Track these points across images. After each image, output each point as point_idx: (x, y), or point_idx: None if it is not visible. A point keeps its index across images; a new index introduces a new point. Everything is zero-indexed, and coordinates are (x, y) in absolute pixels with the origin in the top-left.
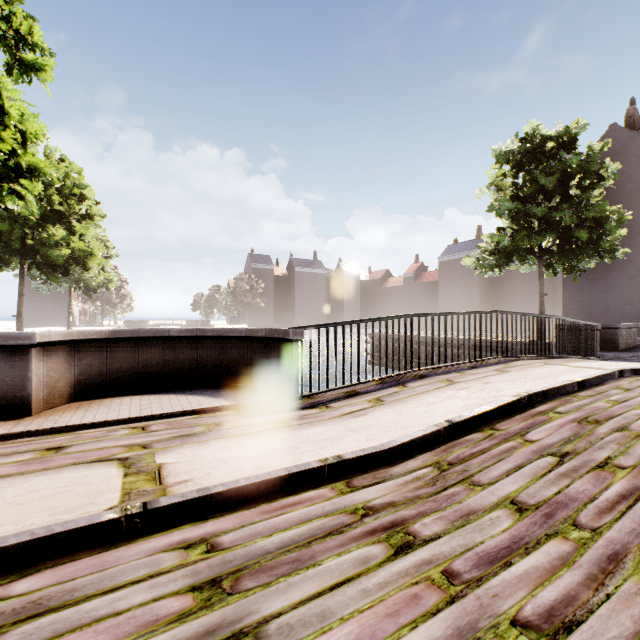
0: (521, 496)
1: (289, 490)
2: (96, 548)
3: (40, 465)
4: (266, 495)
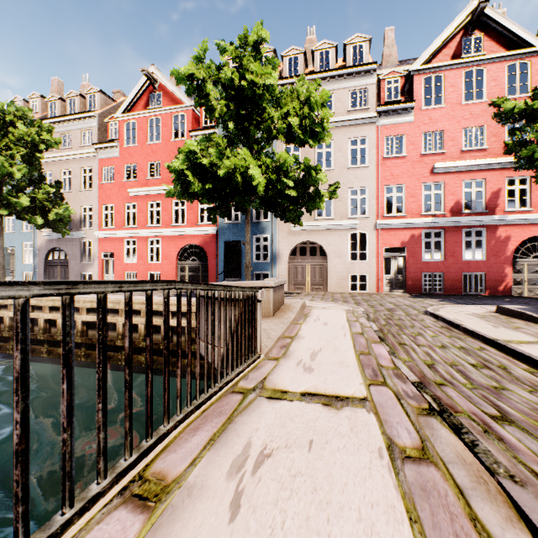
0: (510, 392)
1: (525, 362)
2: (483, 342)
3: (536, 335)
4: (518, 358)
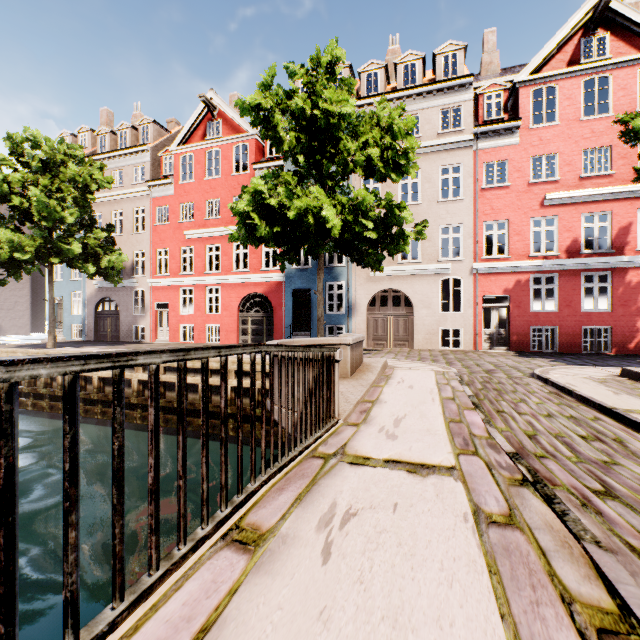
0: (621, 467)
1: None
2: (599, 411)
3: None
4: (639, 431)
